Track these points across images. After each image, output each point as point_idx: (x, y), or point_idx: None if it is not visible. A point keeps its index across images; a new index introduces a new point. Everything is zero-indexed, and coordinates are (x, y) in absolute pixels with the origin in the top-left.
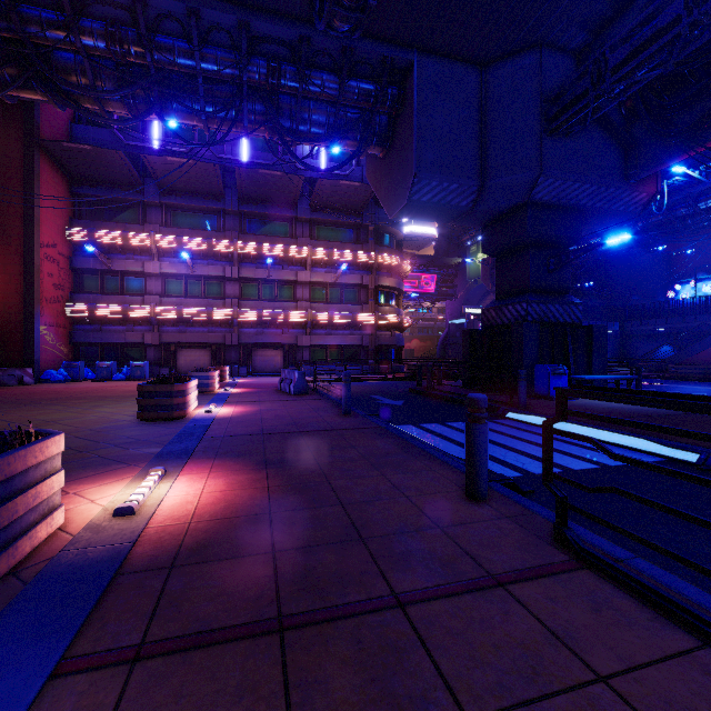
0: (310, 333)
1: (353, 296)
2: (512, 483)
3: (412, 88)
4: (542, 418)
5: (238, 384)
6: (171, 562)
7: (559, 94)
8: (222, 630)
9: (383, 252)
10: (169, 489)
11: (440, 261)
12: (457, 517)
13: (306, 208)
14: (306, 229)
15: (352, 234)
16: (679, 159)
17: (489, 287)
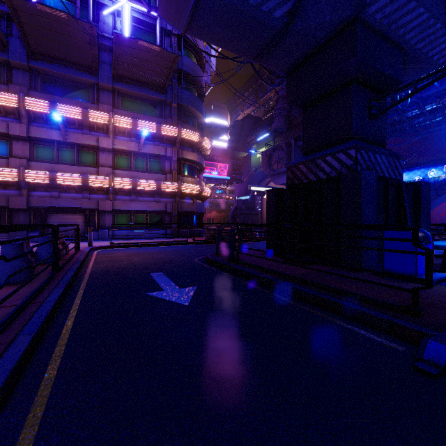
0: (113, 199)
1: (158, 166)
2: None
3: None
4: None
5: None
6: None
7: None
8: None
9: (186, 129)
10: None
11: (231, 154)
12: None
13: (108, 75)
14: (109, 97)
15: (157, 110)
16: None
17: (267, 172)
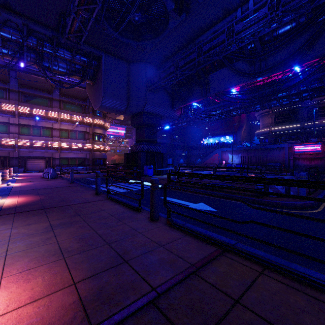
0: (60, 152)
1: (82, 136)
2: (109, 192)
3: (102, 65)
4: (137, 181)
5: (19, 176)
6: (15, 207)
7: (151, 79)
8: (32, 210)
9: (97, 118)
10: (6, 200)
11: (125, 122)
12: (90, 197)
13: (57, 94)
14: (57, 104)
15: (82, 109)
16: (183, 105)
17: None
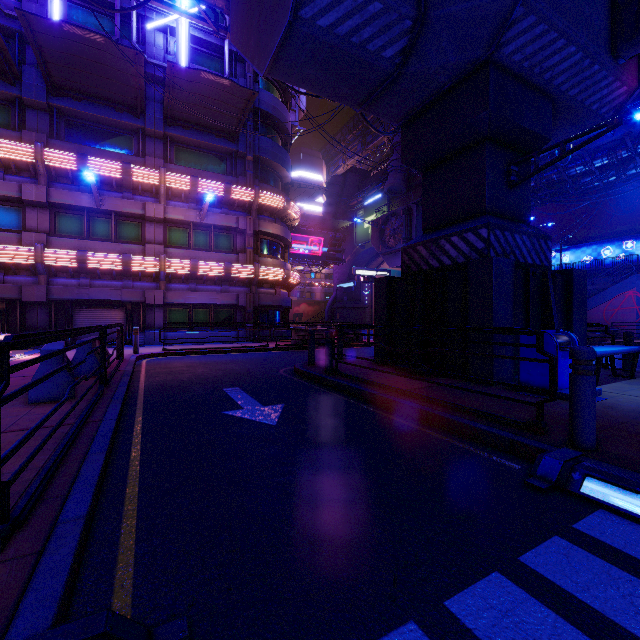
0: (165, 288)
1: (227, 242)
2: None
3: None
4: None
5: None
6: None
7: None
8: None
9: (265, 191)
10: None
11: (329, 224)
12: None
13: (158, 117)
14: (159, 148)
15: (226, 165)
16: None
17: (378, 249)
